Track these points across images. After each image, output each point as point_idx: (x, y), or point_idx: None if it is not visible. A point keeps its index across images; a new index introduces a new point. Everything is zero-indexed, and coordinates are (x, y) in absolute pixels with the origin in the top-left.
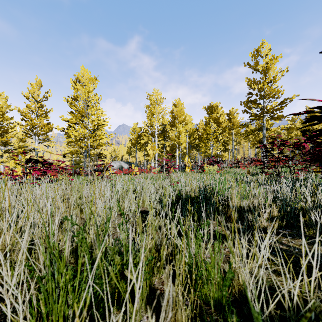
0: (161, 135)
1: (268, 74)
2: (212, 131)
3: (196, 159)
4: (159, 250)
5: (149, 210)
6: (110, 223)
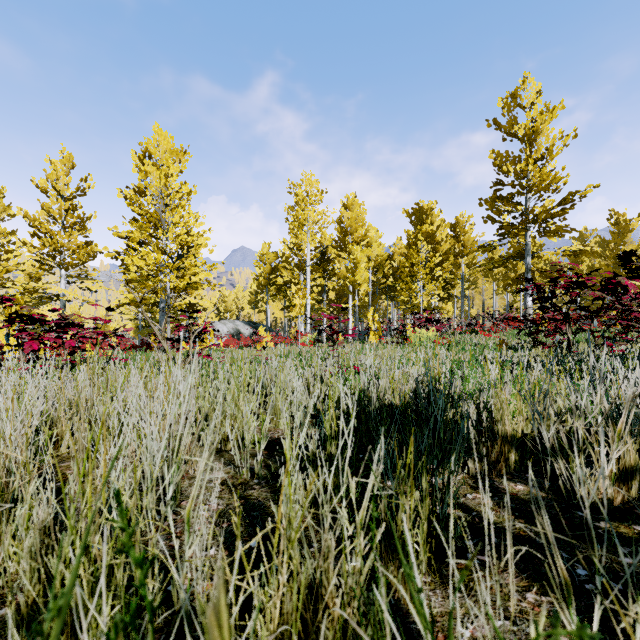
0: (318, 268)
1: (536, 142)
2: (422, 258)
3: (389, 316)
4: (315, 597)
5: None
6: (103, 576)
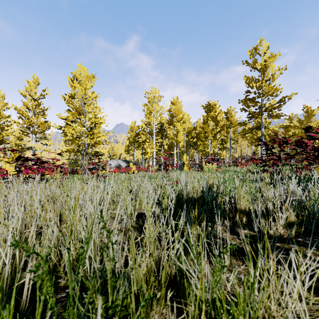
0: (159, 133)
1: (266, 72)
2: (210, 129)
3: (194, 157)
4: (159, 267)
5: (147, 215)
6: (92, 242)
